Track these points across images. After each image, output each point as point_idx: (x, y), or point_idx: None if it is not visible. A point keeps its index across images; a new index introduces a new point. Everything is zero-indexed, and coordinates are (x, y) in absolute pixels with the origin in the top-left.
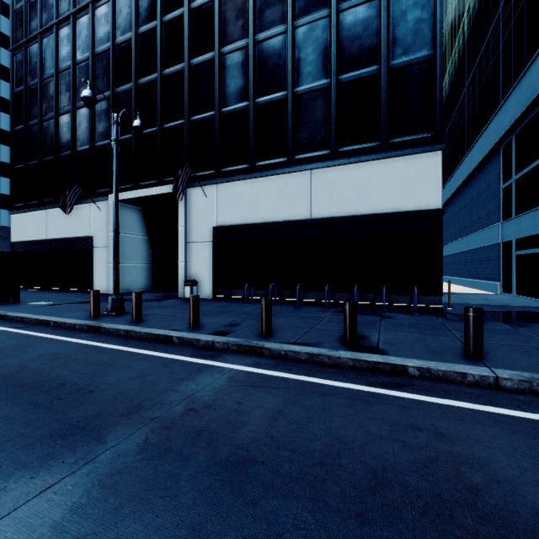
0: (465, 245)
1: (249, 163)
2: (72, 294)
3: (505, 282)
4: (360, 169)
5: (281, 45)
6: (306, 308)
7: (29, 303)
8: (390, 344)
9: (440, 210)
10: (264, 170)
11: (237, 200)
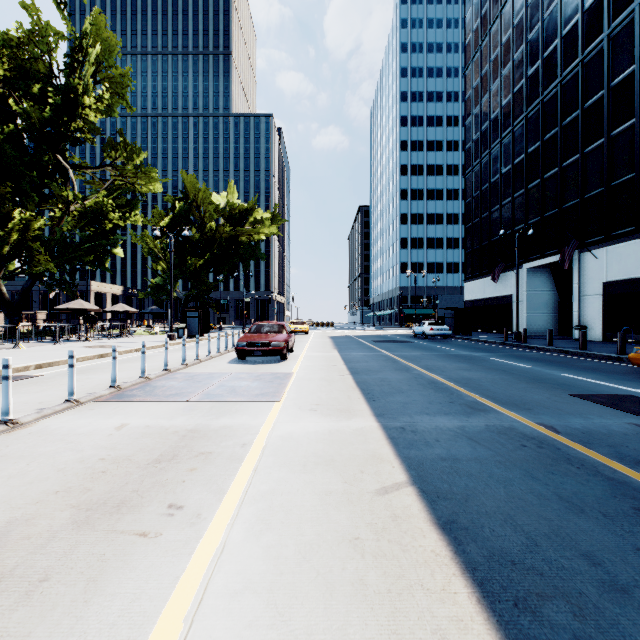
0: None
1: (635, 226)
2: (499, 334)
3: None
4: None
5: None
6: None
7: (476, 336)
8: None
9: None
10: None
11: (623, 258)
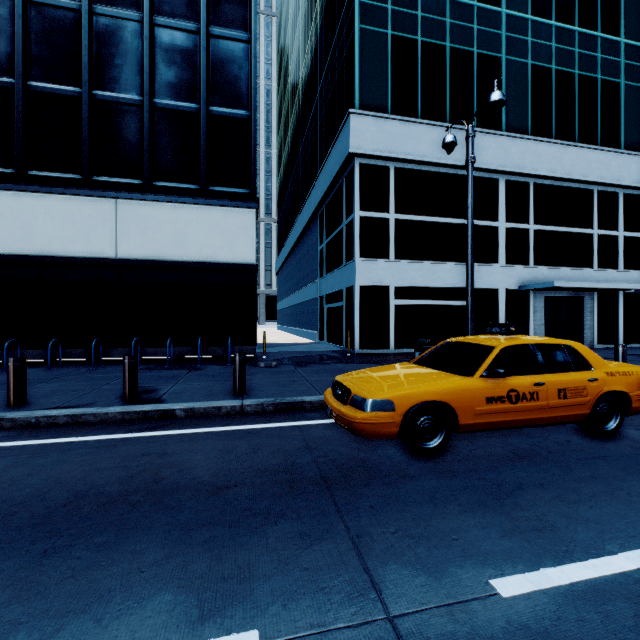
0: (300, 297)
1: (16, 168)
2: None
3: (321, 331)
4: (179, 211)
5: (73, 24)
6: (106, 368)
7: None
8: (176, 393)
9: (255, 265)
10: (42, 184)
11: None
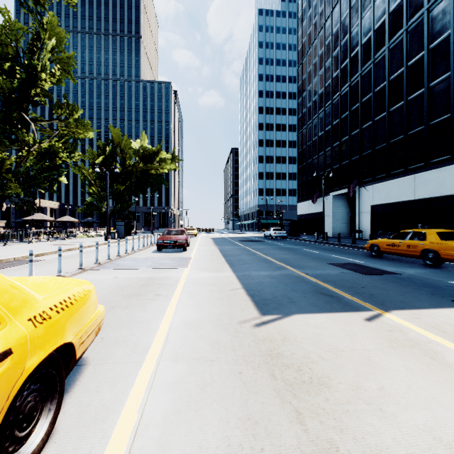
0: None
1: (386, 174)
2: None
3: None
4: (439, 172)
5: (401, 112)
6: None
7: (302, 237)
8: None
9: None
10: (392, 176)
11: (380, 192)
